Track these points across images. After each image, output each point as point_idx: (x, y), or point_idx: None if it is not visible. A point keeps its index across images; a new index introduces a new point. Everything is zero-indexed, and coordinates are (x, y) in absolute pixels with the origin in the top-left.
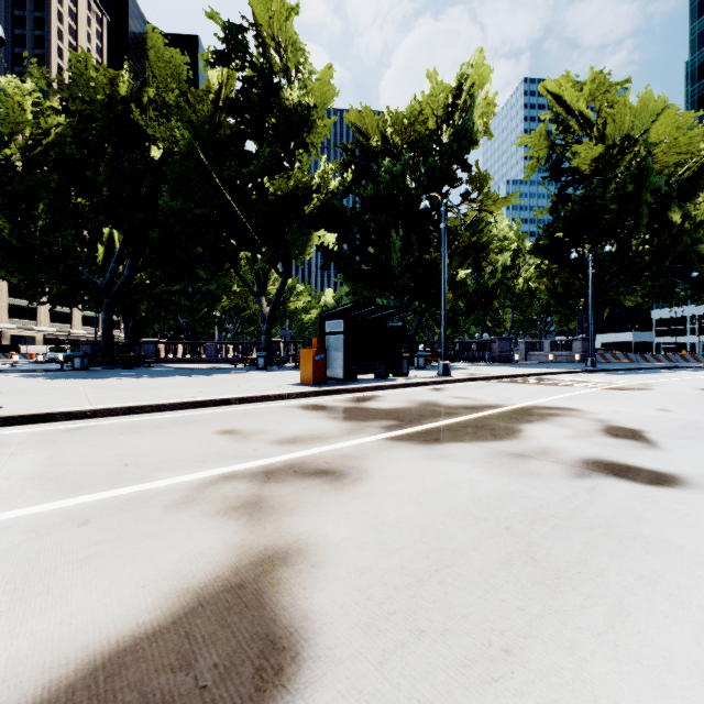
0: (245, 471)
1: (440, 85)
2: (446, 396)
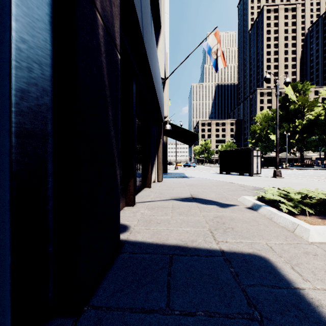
0: None
1: None
2: None
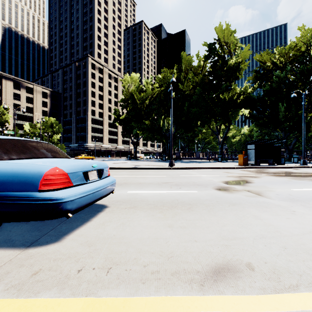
0: (235, 175)
1: (308, 29)
2: (296, 170)
